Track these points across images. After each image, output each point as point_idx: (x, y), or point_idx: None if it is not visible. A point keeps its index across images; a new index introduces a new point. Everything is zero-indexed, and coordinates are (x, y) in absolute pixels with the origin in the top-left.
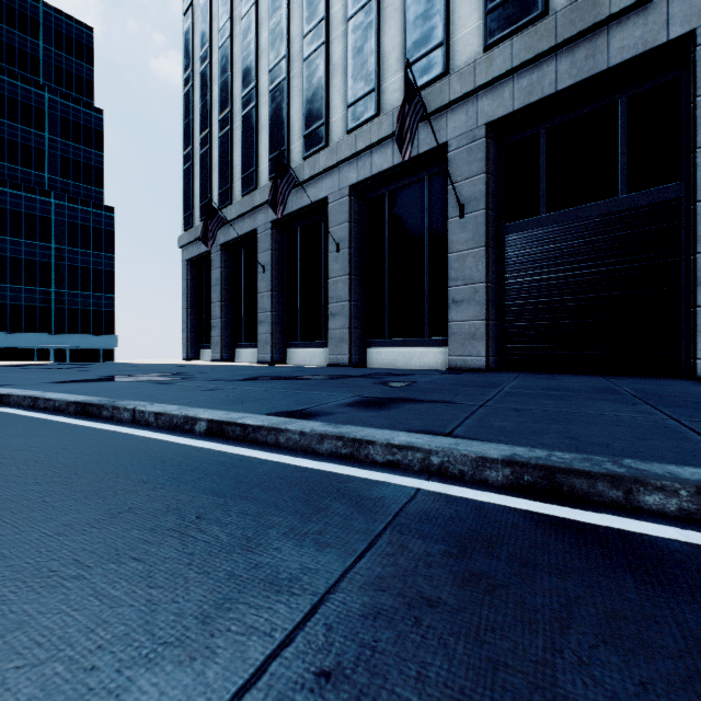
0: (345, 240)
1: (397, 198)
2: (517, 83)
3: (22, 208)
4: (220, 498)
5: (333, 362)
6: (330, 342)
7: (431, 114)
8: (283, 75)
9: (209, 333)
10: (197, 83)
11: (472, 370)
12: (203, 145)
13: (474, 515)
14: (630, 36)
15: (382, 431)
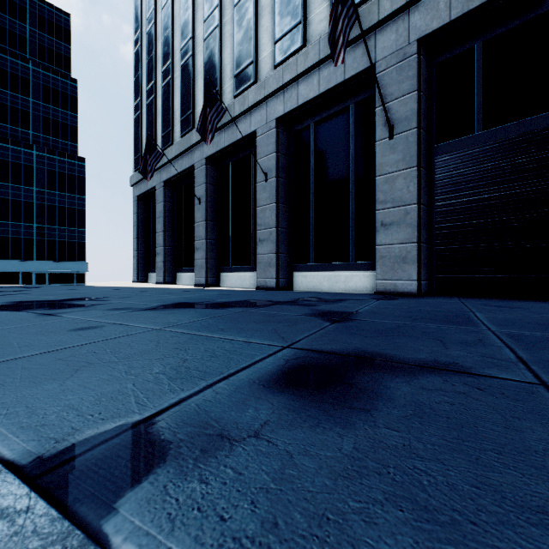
0: (272, 170)
1: (322, 129)
2: None
3: (9, 158)
4: None
5: (261, 285)
6: (258, 266)
7: (358, 37)
8: (216, 22)
9: (156, 259)
10: (145, 43)
11: (403, 295)
12: (149, 95)
13: None
14: None
15: None
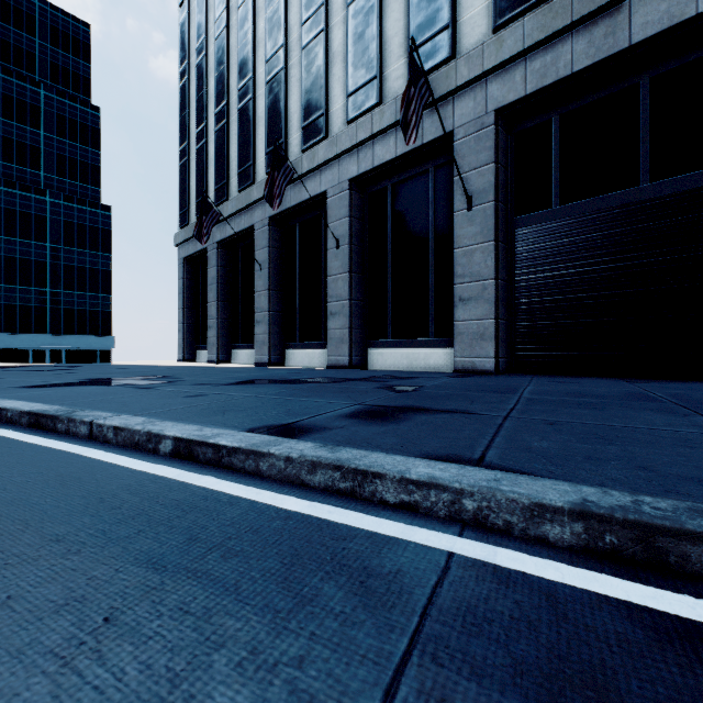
0: (345, 236)
1: (399, 192)
2: (529, 66)
3: (17, 207)
4: (155, 575)
5: (333, 363)
6: (329, 342)
7: (436, 101)
8: (280, 64)
9: (206, 334)
10: (193, 76)
11: (480, 373)
12: (199, 139)
13: (548, 614)
14: (654, 10)
15: (393, 456)
